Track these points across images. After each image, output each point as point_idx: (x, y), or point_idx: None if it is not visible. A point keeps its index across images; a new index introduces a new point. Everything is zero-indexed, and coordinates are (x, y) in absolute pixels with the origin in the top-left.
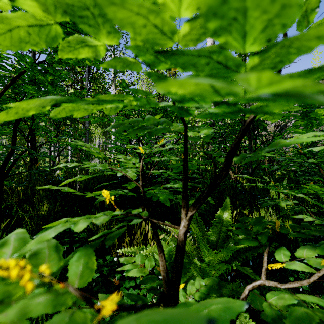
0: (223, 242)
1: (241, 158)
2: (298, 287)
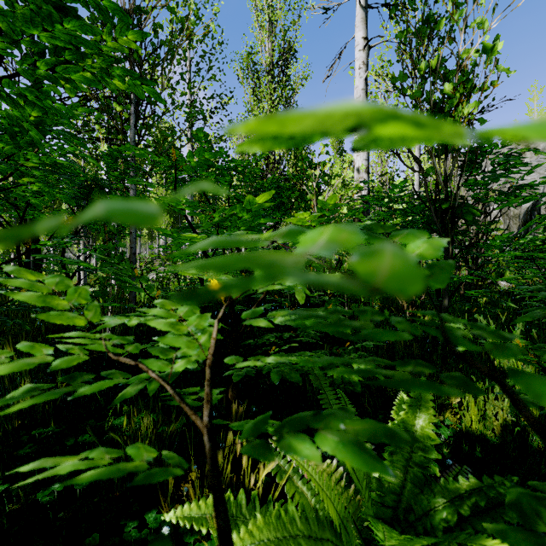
0: (416, 489)
1: None
2: None
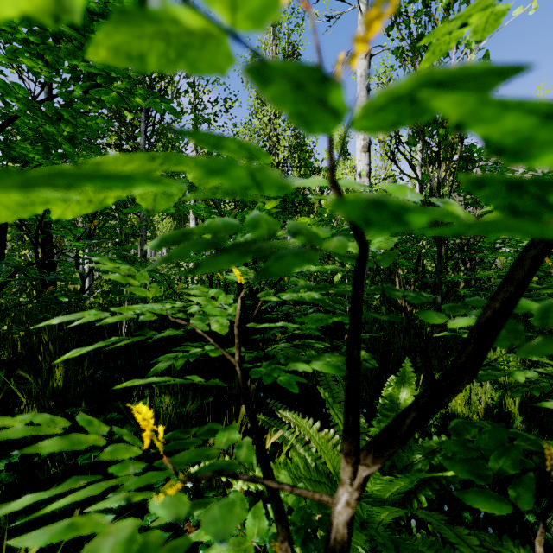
0: (399, 450)
1: (508, 331)
2: (547, 536)
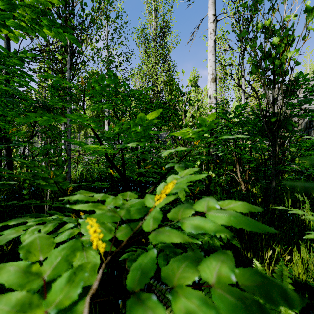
0: None
1: None
2: None
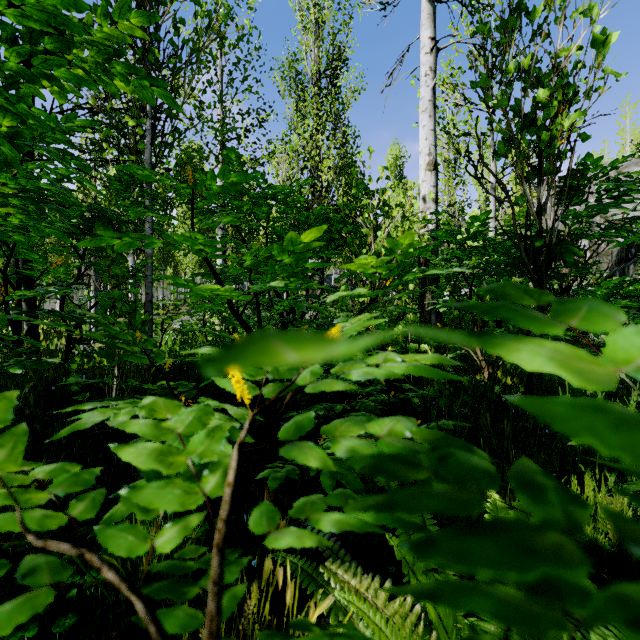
0: None
1: None
2: None
